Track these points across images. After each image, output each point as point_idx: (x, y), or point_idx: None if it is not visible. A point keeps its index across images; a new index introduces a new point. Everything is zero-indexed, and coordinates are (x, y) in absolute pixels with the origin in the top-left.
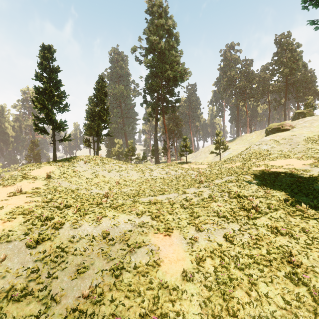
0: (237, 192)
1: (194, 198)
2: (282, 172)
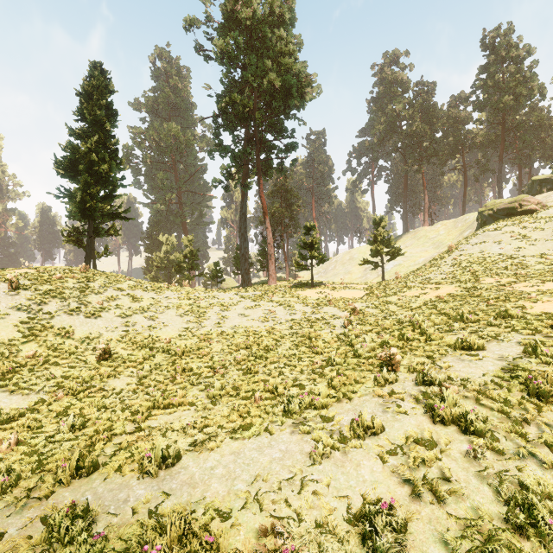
0: None
1: (412, 507)
2: None
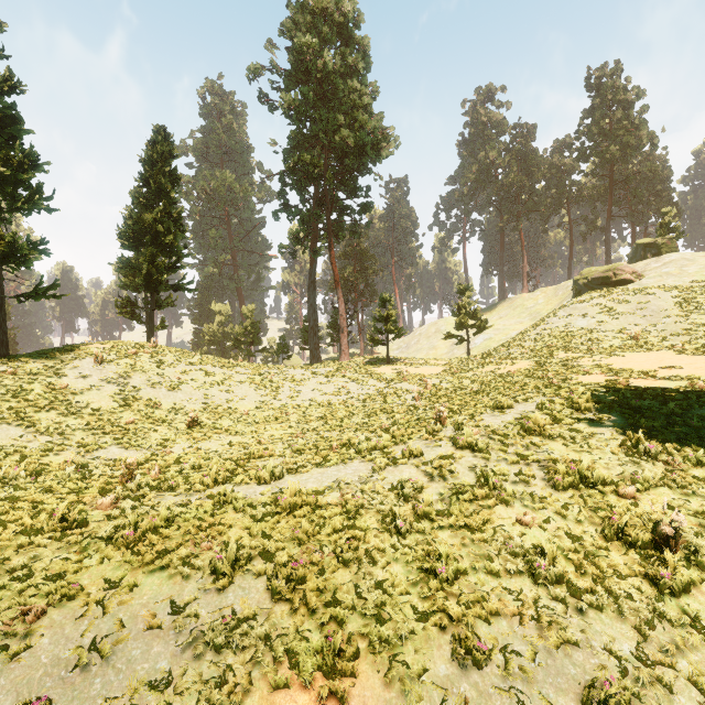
0: (574, 465)
1: (428, 484)
2: (672, 391)
